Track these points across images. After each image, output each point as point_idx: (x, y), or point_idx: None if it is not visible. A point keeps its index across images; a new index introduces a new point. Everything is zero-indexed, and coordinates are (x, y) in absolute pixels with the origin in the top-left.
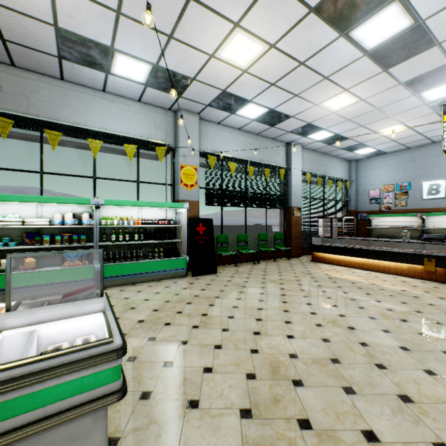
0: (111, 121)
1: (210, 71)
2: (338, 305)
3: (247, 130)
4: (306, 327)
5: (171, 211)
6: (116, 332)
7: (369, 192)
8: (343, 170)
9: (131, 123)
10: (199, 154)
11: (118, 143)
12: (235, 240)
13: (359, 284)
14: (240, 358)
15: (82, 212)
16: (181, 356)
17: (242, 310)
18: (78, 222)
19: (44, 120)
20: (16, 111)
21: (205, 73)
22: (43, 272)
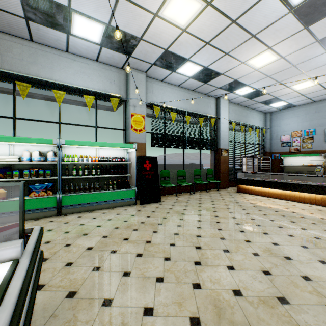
0: (74, 77)
1: (154, 30)
2: (269, 233)
3: (184, 87)
4: (244, 257)
5: (123, 151)
6: (11, 300)
7: (281, 137)
8: (260, 120)
9: (90, 79)
10: (146, 105)
11: (79, 95)
12: (175, 175)
13: (281, 212)
14: (182, 295)
15: (48, 151)
16: (122, 291)
17: (182, 237)
18: (44, 159)
19: (16, 74)
20: None
21: (150, 33)
22: (11, 201)
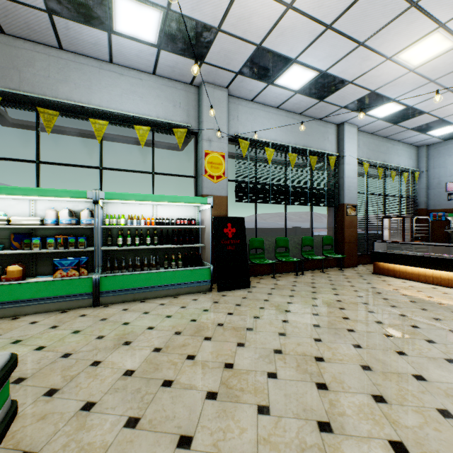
0: (120, 99)
1: (239, 12)
2: None
3: (287, 108)
4: (422, 419)
5: (192, 209)
6: None
7: (447, 185)
8: (410, 158)
9: (144, 101)
10: (228, 139)
11: (128, 125)
12: (272, 245)
13: None
14: None
15: (84, 209)
16: None
17: (289, 360)
18: (75, 221)
19: (39, 98)
20: (6, 88)
21: (233, 17)
22: (27, 284)
